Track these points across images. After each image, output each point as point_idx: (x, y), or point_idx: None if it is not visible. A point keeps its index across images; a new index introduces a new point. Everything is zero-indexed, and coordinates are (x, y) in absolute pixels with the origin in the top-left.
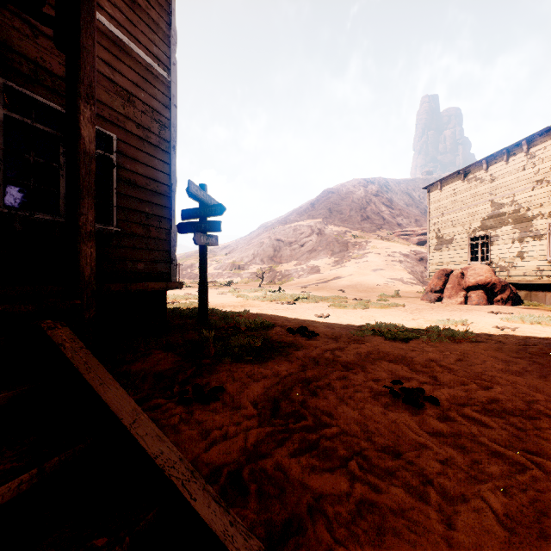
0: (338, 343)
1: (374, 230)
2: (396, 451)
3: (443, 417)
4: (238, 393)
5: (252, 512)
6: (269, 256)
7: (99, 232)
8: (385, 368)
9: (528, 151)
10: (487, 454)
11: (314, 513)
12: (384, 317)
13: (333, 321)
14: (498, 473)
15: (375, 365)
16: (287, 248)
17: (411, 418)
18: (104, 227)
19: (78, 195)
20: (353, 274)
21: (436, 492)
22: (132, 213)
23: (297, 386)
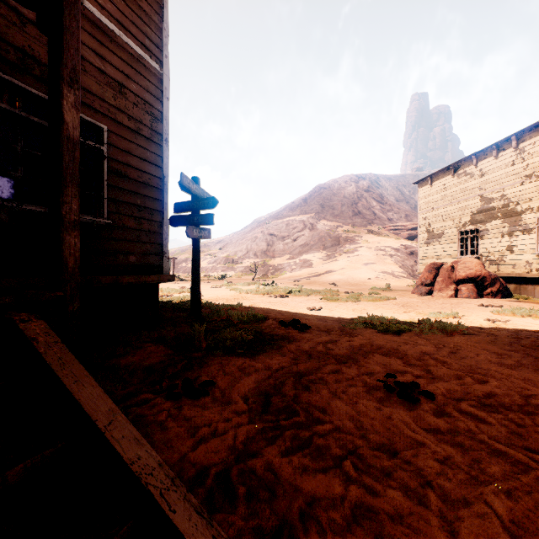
0: (331, 336)
1: (365, 225)
2: (392, 449)
3: (440, 413)
4: (228, 388)
5: (240, 519)
6: (263, 251)
7: (89, 224)
8: (378, 361)
9: (517, 146)
10: (488, 452)
11: (307, 519)
12: (376, 310)
13: (325, 314)
14: (501, 473)
15: (368, 358)
16: (280, 242)
17: (407, 414)
18: (95, 219)
19: (61, 182)
20: (345, 268)
21: (436, 496)
22: (123, 206)
23: (289, 380)
